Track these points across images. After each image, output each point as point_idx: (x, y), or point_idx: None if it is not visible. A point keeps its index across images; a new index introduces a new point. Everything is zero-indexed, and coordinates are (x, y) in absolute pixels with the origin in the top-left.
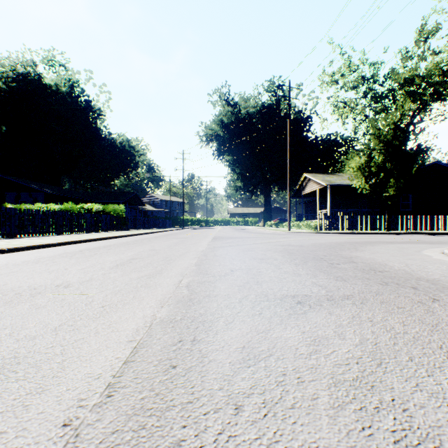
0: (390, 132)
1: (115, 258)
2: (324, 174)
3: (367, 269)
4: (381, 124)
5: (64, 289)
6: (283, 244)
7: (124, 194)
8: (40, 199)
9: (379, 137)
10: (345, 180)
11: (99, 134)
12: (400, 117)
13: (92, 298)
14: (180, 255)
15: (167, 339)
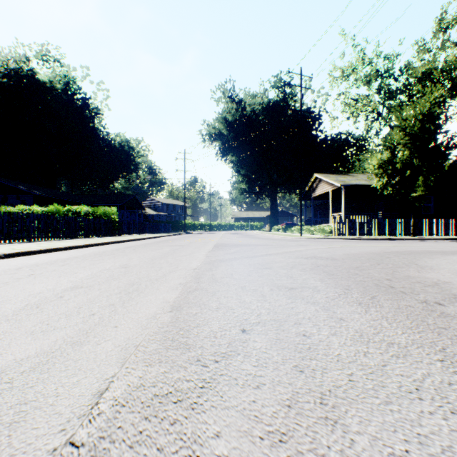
0: (418, 124)
1: (45, 286)
2: (336, 175)
3: None
4: (407, 115)
5: None
6: (307, 256)
7: (122, 196)
8: (28, 202)
9: (405, 129)
10: (360, 181)
11: (97, 133)
12: (429, 106)
13: None
14: (158, 279)
15: None
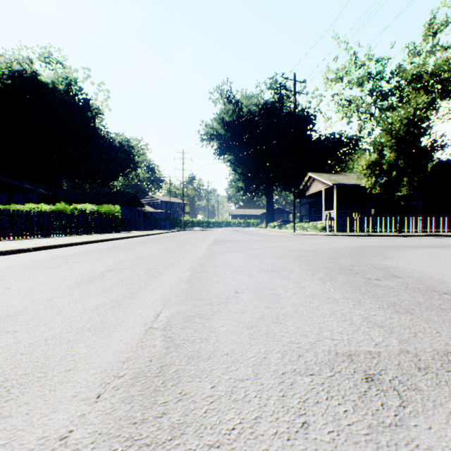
0: (403, 127)
1: (86, 270)
2: (329, 174)
3: (423, 288)
4: (393, 119)
5: None
6: (294, 249)
7: (123, 194)
8: (34, 200)
9: (391, 133)
10: (352, 180)
11: (98, 133)
12: (414, 111)
13: None
14: (171, 265)
15: None
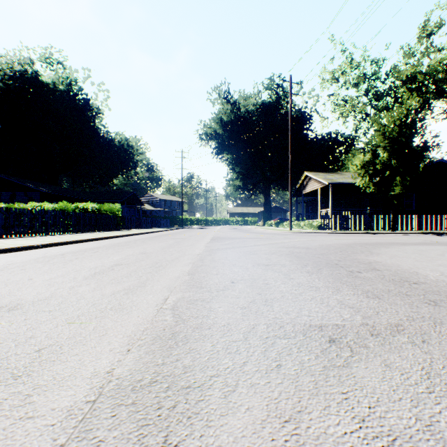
0: (396, 128)
1: (96, 264)
2: (325, 173)
3: (397, 279)
4: (387, 120)
5: (5, 313)
6: (288, 246)
7: (123, 193)
8: (35, 198)
9: (384, 133)
10: (347, 179)
11: (98, 132)
12: (406, 112)
13: (32, 331)
14: (173, 260)
15: (113, 446)
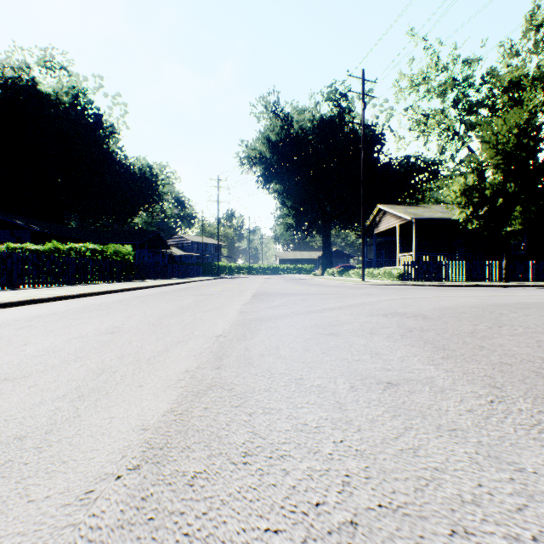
0: (514, 138)
1: None
2: (405, 206)
3: None
4: (499, 128)
5: None
6: (384, 311)
7: (143, 233)
8: (25, 239)
9: (497, 146)
10: (435, 213)
11: (112, 157)
12: (528, 116)
13: None
14: (151, 359)
15: None
